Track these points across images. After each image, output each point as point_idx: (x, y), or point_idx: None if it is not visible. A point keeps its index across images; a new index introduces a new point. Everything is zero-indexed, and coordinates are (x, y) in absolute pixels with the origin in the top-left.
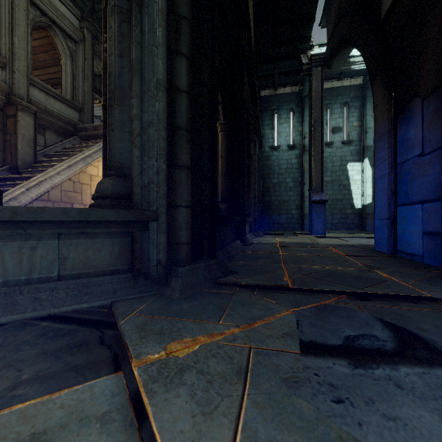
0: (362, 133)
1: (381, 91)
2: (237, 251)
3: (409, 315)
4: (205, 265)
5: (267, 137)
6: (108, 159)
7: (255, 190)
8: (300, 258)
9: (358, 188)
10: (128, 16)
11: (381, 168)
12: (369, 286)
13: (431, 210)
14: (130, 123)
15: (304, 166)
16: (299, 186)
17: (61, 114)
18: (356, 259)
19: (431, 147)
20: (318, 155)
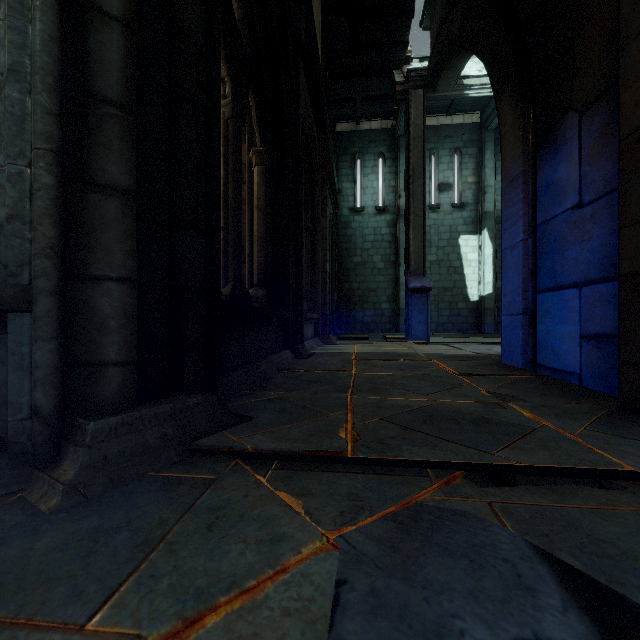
0: (479, 193)
1: (512, 109)
2: (279, 369)
3: (609, 535)
4: (172, 409)
5: (346, 193)
6: None
7: (327, 272)
8: (383, 381)
9: (474, 273)
10: None
11: (512, 232)
12: (507, 444)
13: (596, 297)
14: None
15: (400, 239)
16: (392, 267)
17: None
18: (476, 381)
19: (596, 192)
20: (418, 220)
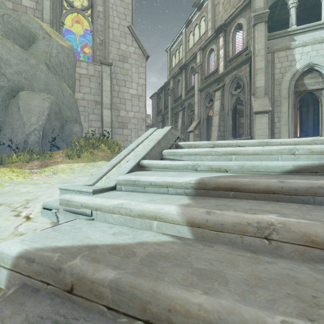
0: None
1: None
2: None
3: None
4: None
5: None
6: (303, 130)
7: None
8: None
9: None
10: (306, 112)
11: None
12: None
13: None
14: (307, 126)
15: None
16: None
17: None
18: None
19: None
20: None
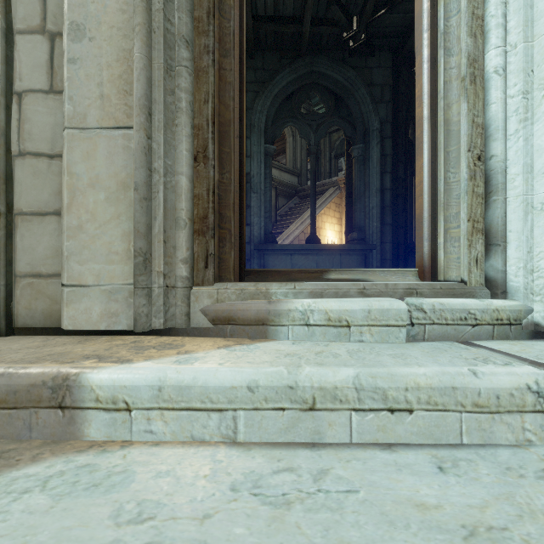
0: None
1: None
2: None
3: None
4: None
5: None
6: (354, 224)
7: None
8: None
9: None
10: (363, 162)
11: None
12: None
13: None
14: (363, 208)
15: None
16: None
17: (288, 182)
18: None
19: None
20: None
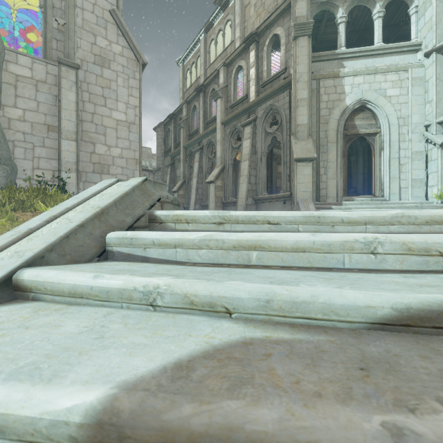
0: None
1: None
2: None
3: None
4: None
5: None
6: (352, 186)
7: None
8: None
9: None
10: (355, 163)
11: None
12: None
13: None
14: (356, 180)
15: None
16: None
17: None
18: None
19: None
20: None
